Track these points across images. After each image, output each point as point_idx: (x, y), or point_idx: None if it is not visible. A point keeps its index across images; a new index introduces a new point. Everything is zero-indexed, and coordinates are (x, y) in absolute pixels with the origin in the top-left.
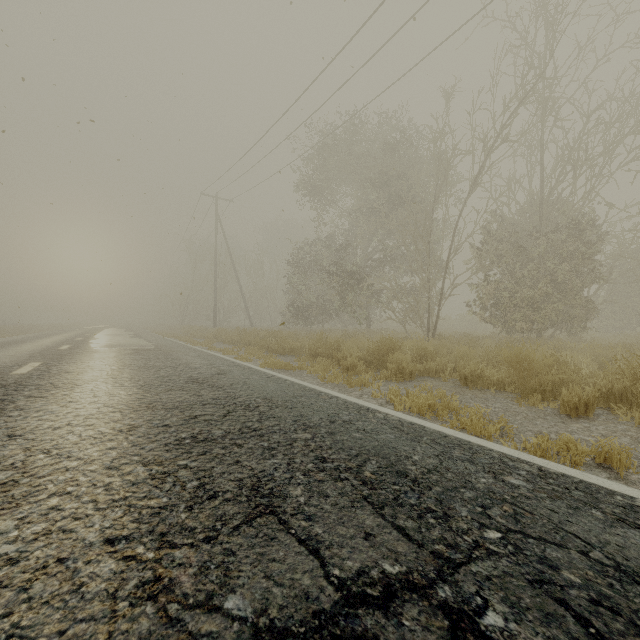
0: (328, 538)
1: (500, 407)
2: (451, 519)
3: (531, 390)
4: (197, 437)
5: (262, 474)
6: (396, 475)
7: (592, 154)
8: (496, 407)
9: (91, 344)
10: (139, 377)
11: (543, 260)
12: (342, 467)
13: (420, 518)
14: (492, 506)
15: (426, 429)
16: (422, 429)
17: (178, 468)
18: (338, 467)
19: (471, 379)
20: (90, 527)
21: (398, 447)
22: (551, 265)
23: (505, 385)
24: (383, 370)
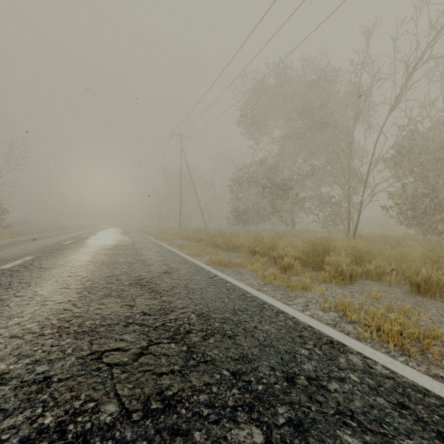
0: None
1: None
2: None
3: None
4: (64, 429)
5: None
6: None
7: None
8: None
9: (88, 240)
10: (92, 276)
11: None
12: None
13: None
14: None
15: None
16: None
17: None
18: None
19: (425, 287)
20: None
21: None
22: None
23: None
24: (322, 272)
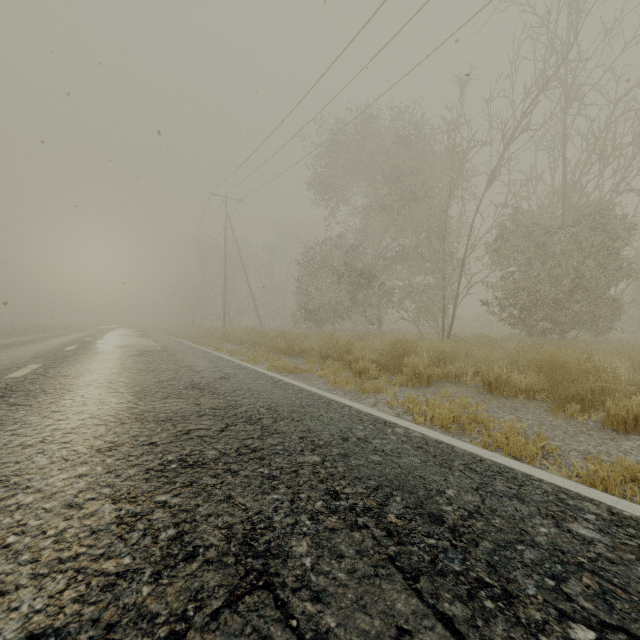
0: (344, 638)
1: (533, 419)
2: (515, 601)
3: (567, 399)
4: (186, 460)
5: (258, 517)
6: (429, 520)
7: (619, 144)
8: (529, 419)
9: (98, 345)
10: (137, 382)
11: (566, 257)
12: (359, 507)
13: (471, 599)
14: (567, 577)
15: (456, 450)
16: (451, 450)
17: (154, 507)
18: (354, 507)
19: (496, 385)
20: (14, 610)
21: (426, 476)
22: (575, 262)
23: (535, 392)
24: (398, 374)
